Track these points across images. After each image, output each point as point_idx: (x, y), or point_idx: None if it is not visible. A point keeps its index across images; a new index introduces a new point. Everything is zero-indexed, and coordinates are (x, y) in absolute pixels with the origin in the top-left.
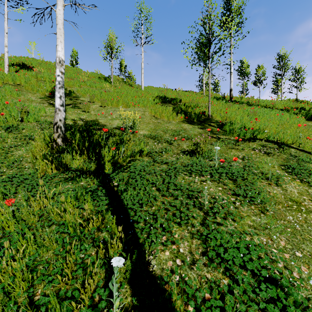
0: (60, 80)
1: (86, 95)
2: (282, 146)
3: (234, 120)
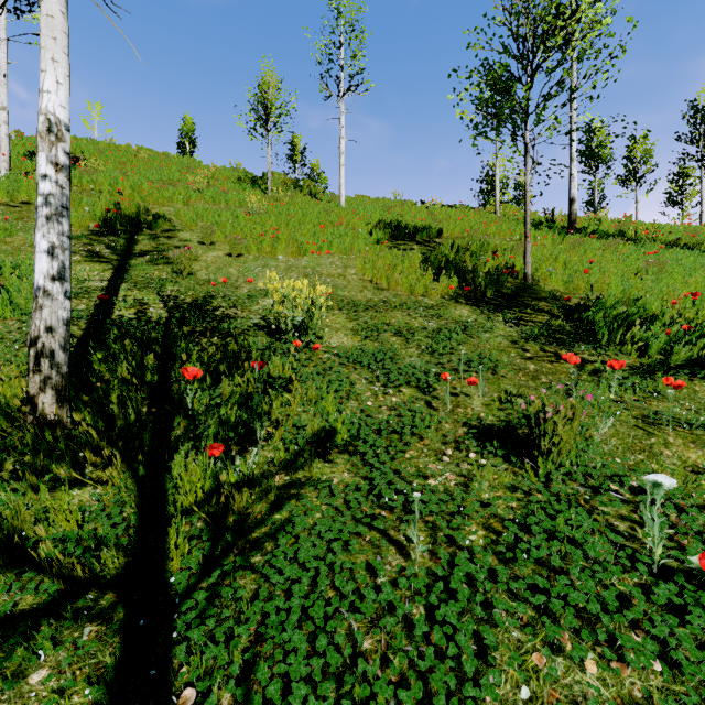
0: (52, 190)
1: (197, 226)
2: None
3: (607, 291)
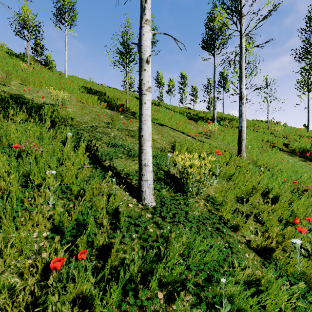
0: None
1: None
2: (163, 126)
3: None
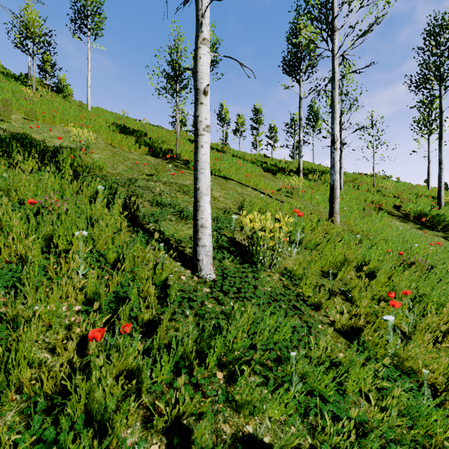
0: None
1: None
2: (228, 180)
3: None
